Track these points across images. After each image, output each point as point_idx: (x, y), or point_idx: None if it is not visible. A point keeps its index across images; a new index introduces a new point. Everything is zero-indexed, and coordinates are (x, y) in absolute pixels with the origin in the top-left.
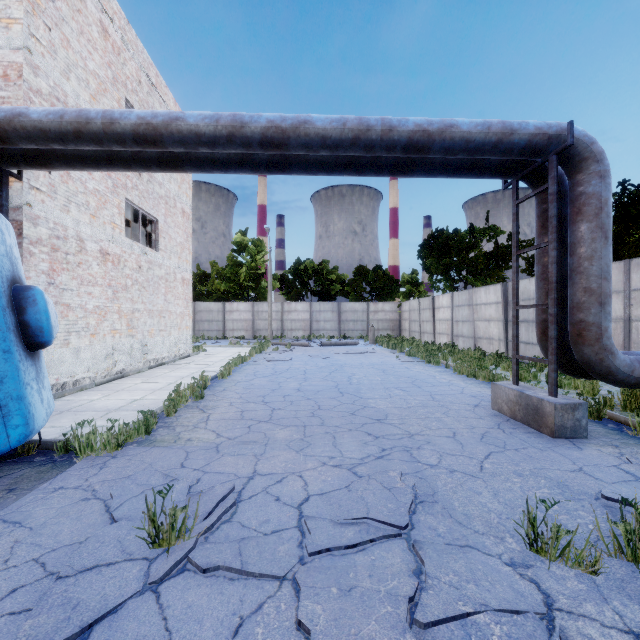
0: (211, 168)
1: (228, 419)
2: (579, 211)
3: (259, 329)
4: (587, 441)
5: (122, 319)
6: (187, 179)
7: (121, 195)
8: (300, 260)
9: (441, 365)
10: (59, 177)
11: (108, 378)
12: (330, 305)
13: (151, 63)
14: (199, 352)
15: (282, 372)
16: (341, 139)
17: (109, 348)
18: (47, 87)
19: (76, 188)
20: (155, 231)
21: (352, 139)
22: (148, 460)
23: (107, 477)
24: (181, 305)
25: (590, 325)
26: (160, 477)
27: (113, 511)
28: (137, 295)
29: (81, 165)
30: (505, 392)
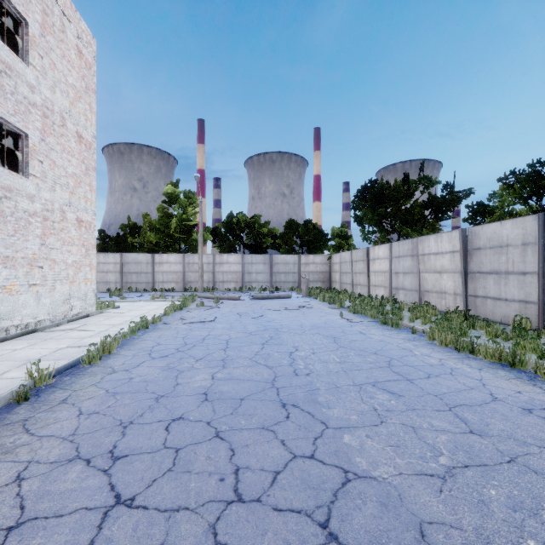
0: None
1: None
2: None
3: (190, 281)
4: None
5: None
6: (87, 99)
7: None
8: (233, 214)
9: (402, 328)
10: None
11: None
12: (262, 257)
13: None
14: (106, 310)
15: (194, 345)
16: None
17: None
18: None
19: None
20: (22, 149)
21: None
22: None
23: None
24: (75, 253)
25: None
26: None
27: None
28: None
29: None
30: None
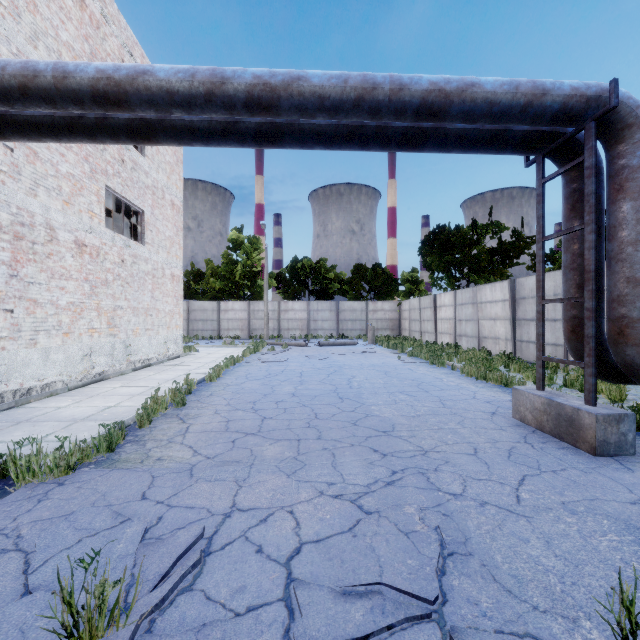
0: (190, 139)
1: (210, 431)
2: (621, 188)
3: (255, 329)
4: (635, 459)
5: (102, 317)
6: (177, 170)
7: (100, 182)
8: (297, 258)
9: (446, 366)
10: (24, 156)
11: (84, 381)
12: (328, 304)
13: (136, 42)
14: (190, 352)
15: (276, 374)
16: (342, 100)
17: (86, 348)
18: (8, 54)
19: (45, 170)
20: (141, 223)
21: (355, 100)
22: (102, 488)
23: (42, 515)
24: (170, 303)
25: (635, 321)
26: (108, 517)
27: (30, 574)
28: (119, 291)
29: (37, 134)
30: (529, 399)
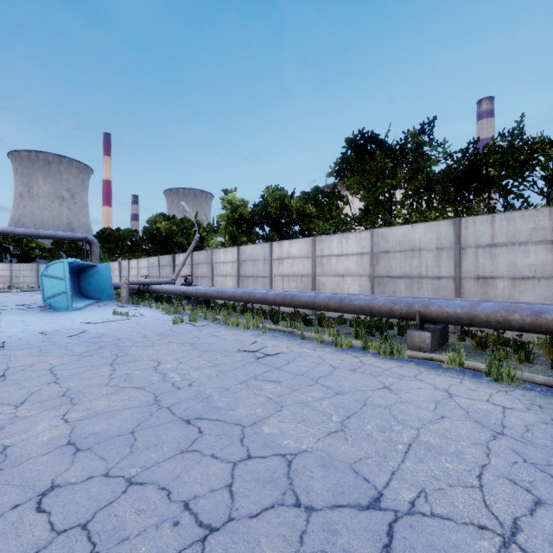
0: None
1: None
2: (92, 253)
3: None
4: None
5: None
6: None
7: None
8: None
9: None
10: None
11: None
12: (30, 266)
13: None
14: None
15: None
16: (25, 235)
17: None
18: None
19: None
20: None
21: (29, 235)
22: None
23: None
24: None
25: None
26: None
27: None
28: None
29: None
30: None
